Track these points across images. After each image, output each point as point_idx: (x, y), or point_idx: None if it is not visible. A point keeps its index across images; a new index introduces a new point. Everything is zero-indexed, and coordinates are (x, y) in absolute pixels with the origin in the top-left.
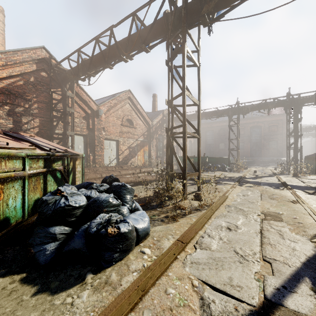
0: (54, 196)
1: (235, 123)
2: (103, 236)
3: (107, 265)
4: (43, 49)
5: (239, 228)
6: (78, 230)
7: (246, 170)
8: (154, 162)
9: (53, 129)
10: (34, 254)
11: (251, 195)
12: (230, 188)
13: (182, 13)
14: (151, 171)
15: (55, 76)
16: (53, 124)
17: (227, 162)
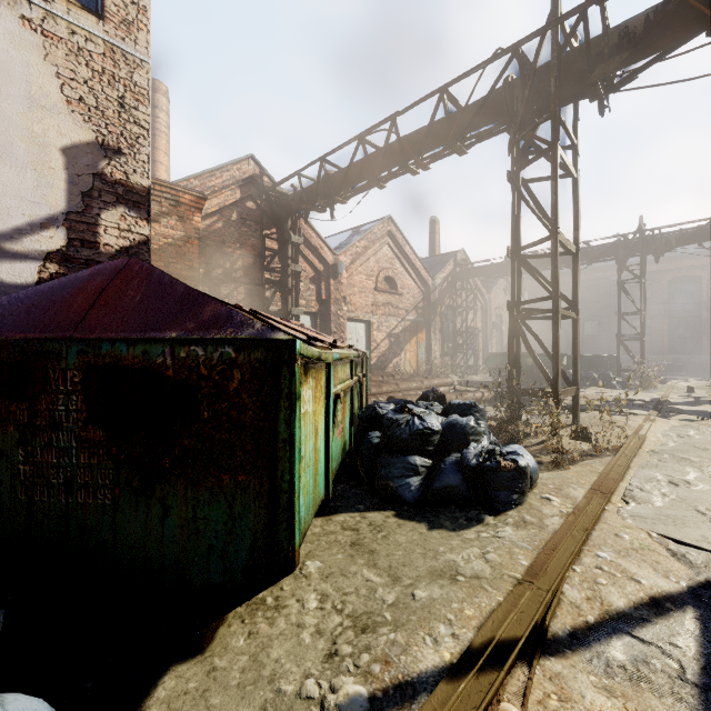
0: (404, 415)
1: (633, 275)
2: (492, 471)
3: (506, 508)
4: (250, 159)
5: (694, 484)
6: (444, 463)
7: (665, 386)
8: (438, 365)
9: (264, 304)
10: (395, 488)
11: (696, 436)
12: (644, 422)
13: (551, 86)
14: (450, 384)
15: (267, 207)
16: (265, 294)
17: (614, 367)
